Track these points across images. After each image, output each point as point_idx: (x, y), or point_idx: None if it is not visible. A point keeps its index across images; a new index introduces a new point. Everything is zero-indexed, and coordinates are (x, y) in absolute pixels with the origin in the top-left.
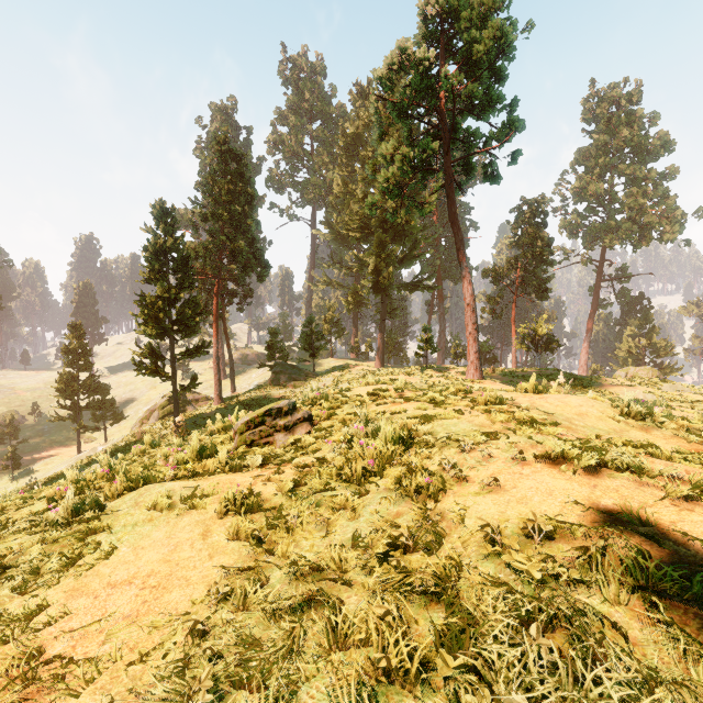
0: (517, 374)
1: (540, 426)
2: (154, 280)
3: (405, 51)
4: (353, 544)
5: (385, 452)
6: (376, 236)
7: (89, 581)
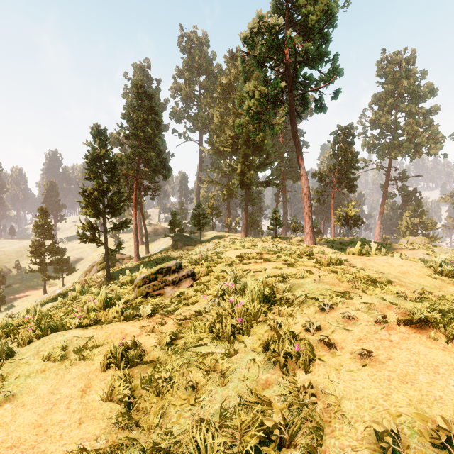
0: (336, 241)
1: (383, 285)
2: (92, 178)
3: (262, 18)
4: (220, 421)
5: (251, 309)
6: (242, 150)
7: None
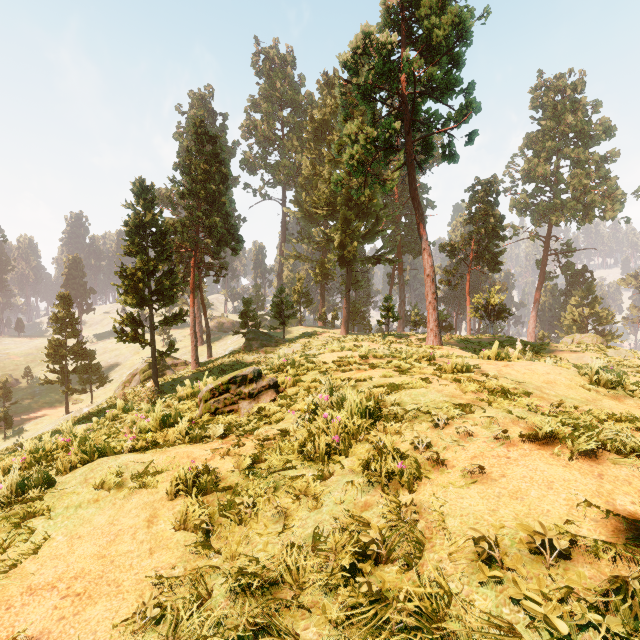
0: (473, 340)
1: (516, 397)
2: (134, 253)
3: (369, 35)
4: (313, 544)
5: (350, 426)
6: (341, 213)
7: (8, 583)
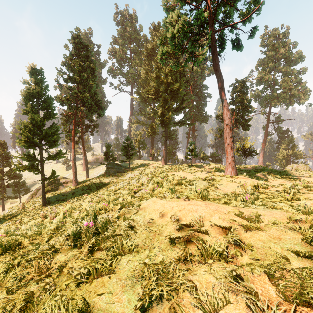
0: (242, 169)
1: None
2: (29, 113)
3: None
4: None
5: None
6: (162, 96)
7: None
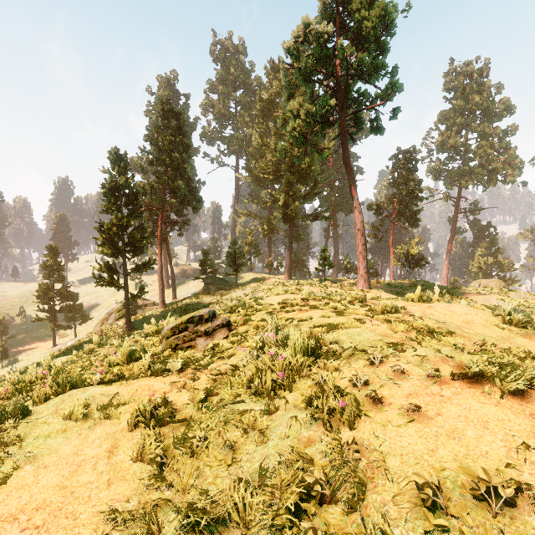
0: (396, 284)
1: (441, 336)
2: (110, 211)
3: (309, 26)
4: (259, 480)
5: (294, 363)
6: (285, 178)
7: None
